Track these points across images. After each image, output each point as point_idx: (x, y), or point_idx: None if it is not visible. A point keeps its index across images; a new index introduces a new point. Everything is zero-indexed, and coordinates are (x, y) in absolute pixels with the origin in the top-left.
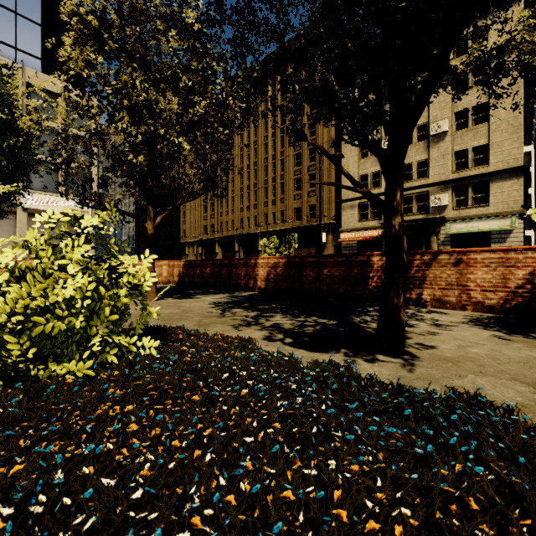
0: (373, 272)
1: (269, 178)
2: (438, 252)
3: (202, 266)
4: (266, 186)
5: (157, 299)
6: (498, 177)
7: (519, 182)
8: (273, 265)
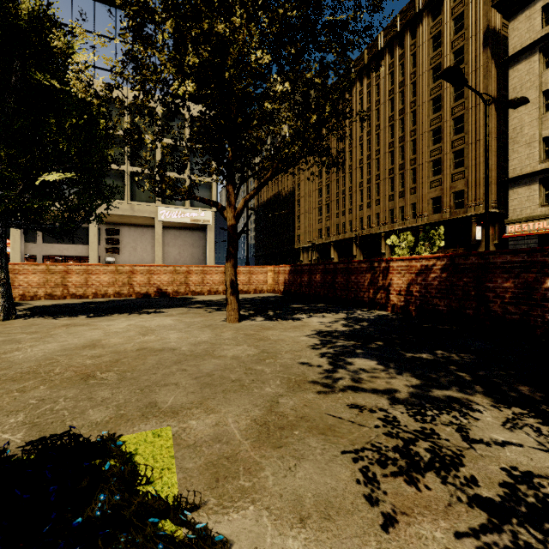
0: None
1: (395, 166)
2: None
3: (310, 272)
4: (392, 176)
5: (239, 319)
6: None
7: None
8: (420, 270)
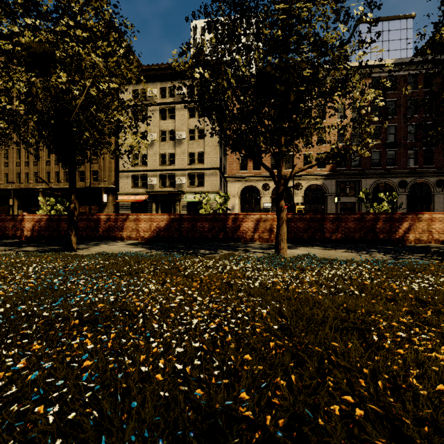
0: (101, 224)
1: None
2: (129, 215)
3: None
4: None
5: None
6: (208, 171)
7: (217, 176)
8: (38, 220)
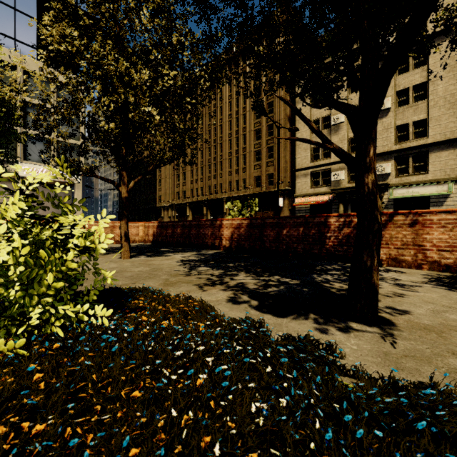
0: (330, 232)
1: (232, 151)
2: (394, 213)
3: (173, 227)
4: (230, 157)
5: (130, 257)
6: (436, 147)
7: (455, 152)
8: (236, 226)
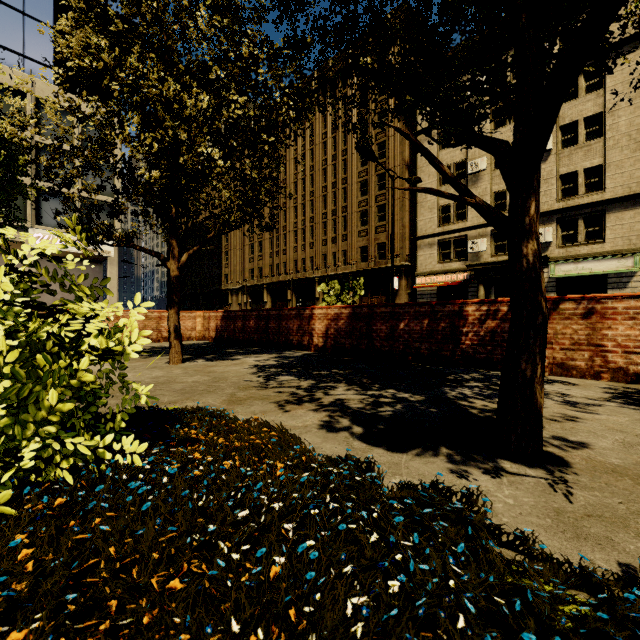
0: (468, 326)
1: (328, 211)
2: (560, 299)
3: (244, 318)
4: (325, 220)
5: (182, 361)
6: (617, 205)
7: None
8: (333, 317)
